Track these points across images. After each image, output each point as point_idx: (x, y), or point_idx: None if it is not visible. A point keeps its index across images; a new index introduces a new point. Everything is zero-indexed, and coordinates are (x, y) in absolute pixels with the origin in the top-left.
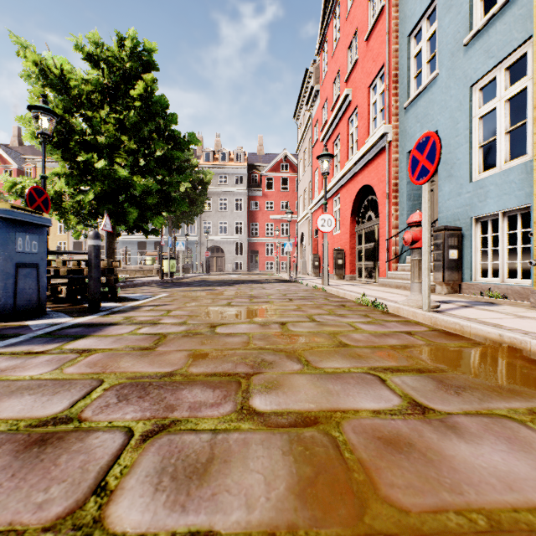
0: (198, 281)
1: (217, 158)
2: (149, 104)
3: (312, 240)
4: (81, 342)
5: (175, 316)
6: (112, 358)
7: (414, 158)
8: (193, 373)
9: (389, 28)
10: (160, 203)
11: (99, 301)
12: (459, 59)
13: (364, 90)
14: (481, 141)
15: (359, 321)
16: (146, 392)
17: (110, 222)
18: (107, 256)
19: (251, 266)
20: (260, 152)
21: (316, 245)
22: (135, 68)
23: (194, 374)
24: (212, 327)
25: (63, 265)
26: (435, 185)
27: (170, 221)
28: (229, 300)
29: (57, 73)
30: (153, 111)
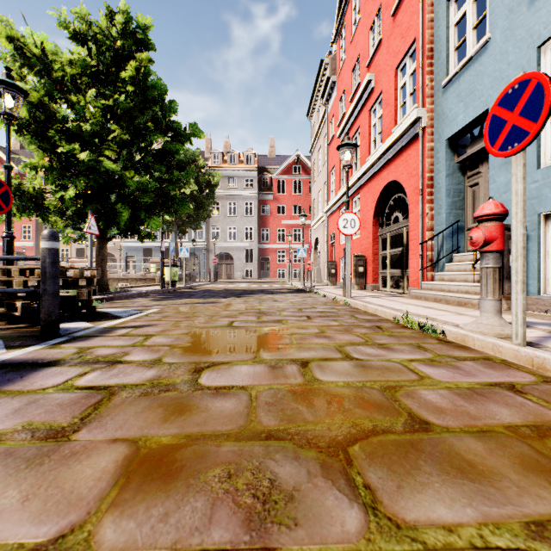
0: (203, 291)
1: (226, 160)
2: (144, 89)
3: (328, 246)
4: None
5: (151, 346)
6: None
7: (496, 119)
8: None
9: None
10: (157, 203)
11: (56, 323)
12: (521, 14)
13: (390, 72)
14: None
15: (416, 358)
16: None
17: (100, 224)
18: (97, 263)
19: (262, 274)
20: (271, 153)
21: (333, 251)
22: (127, 47)
23: None
24: (196, 370)
25: (21, 275)
26: (481, 177)
27: (175, 226)
28: (232, 318)
29: (37, 52)
30: (149, 98)
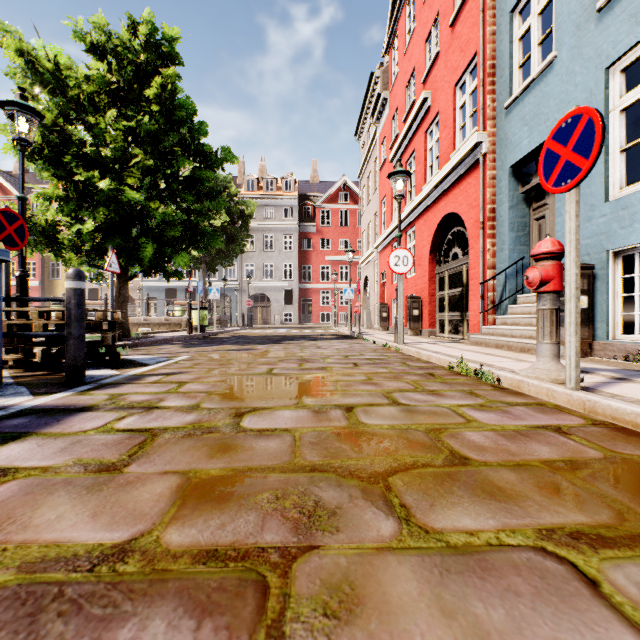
0: (236, 337)
1: (261, 187)
2: (170, 109)
3: (379, 286)
4: (5, 451)
5: (187, 393)
6: (30, 496)
7: (551, 153)
8: (170, 550)
9: (483, 5)
10: (185, 237)
11: (82, 370)
12: (588, 31)
13: (448, 90)
14: (623, 143)
15: (466, 403)
16: (30, 632)
17: (121, 261)
18: (117, 305)
19: (303, 318)
20: (313, 179)
21: (384, 292)
22: (152, 62)
23: (171, 553)
24: (237, 415)
25: (40, 318)
26: (548, 210)
27: (204, 263)
28: (271, 365)
29: (50, 67)
30: (176, 118)
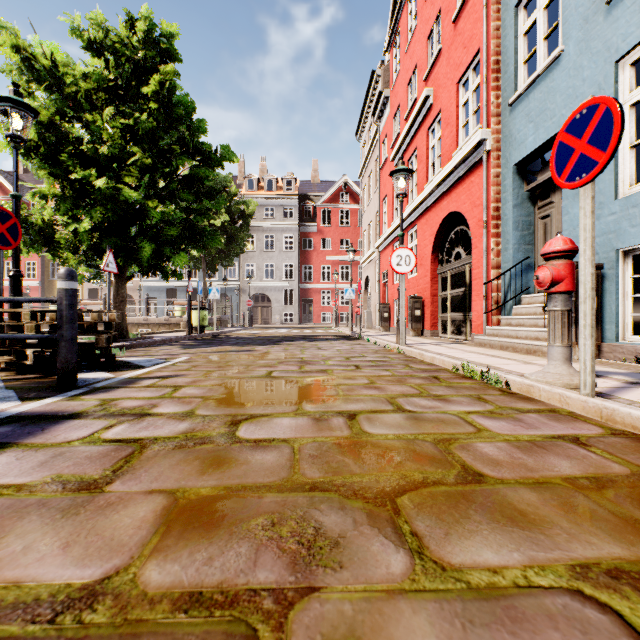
0: (236, 338)
1: (262, 187)
2: (169, 106)
3: (380, 286)
4: None
5: (181, 398)
6: None
7: (564, 146)
8: (147, 593)
9: None
10: (183, 237)
11: (74, 373)
12: (597, 24)
13: (451, 87)
14: (634, 138)
15: (475, 410)
16: None
17: (118, 261)
18: (115, 306)
19: (304, 318)
20: (314, 179)
21: (385, 292)
22: (150, 58)
23: (147, 598)
24: (233, 423)
25: (32, 319)
26: (553, 208)
27: (204, 263)
28: (271, 367)
29: (46, 64)
30: (174, 116)
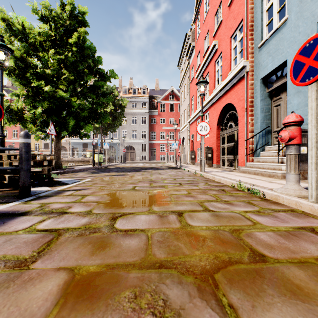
0: (117, 168)
1: (130, 92)
2: (82, 49)
3: (190, 142)
4: None
5: (85, 202)
6: None
7: (298, 62)
8: None
9: None
10: (90, 116)
11: (28, 188)
12: (307, 3)
13: (227, 39)
14: None
15: (249, 210)
16: None
17: (56, 129)
18: (55, 152)
19: (151, 158)
20: (156, 88)
21: (193, 145)
22: (73, 25)
23: None
24: (113, 218)
25: (8, 159)
26: (282, 101)
27: (101, 130)
28: (135, 184)
29: (19, 27)
30: (85, 54)
